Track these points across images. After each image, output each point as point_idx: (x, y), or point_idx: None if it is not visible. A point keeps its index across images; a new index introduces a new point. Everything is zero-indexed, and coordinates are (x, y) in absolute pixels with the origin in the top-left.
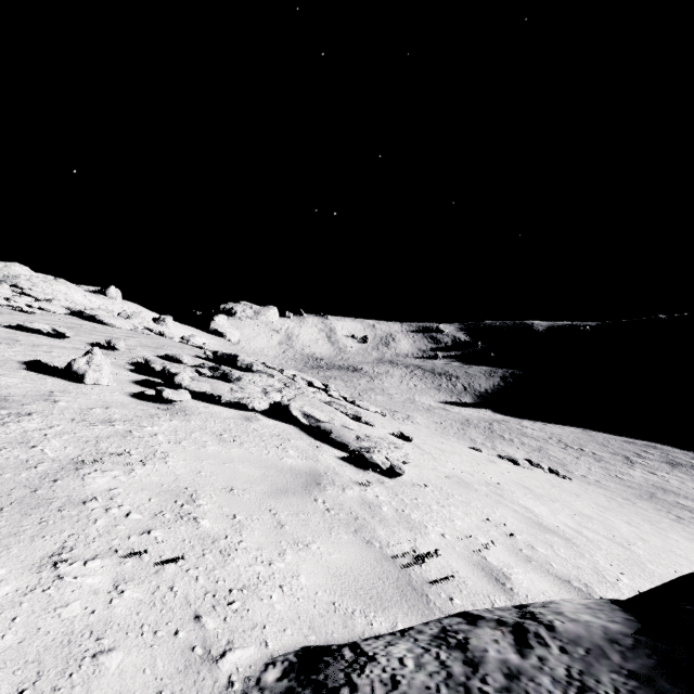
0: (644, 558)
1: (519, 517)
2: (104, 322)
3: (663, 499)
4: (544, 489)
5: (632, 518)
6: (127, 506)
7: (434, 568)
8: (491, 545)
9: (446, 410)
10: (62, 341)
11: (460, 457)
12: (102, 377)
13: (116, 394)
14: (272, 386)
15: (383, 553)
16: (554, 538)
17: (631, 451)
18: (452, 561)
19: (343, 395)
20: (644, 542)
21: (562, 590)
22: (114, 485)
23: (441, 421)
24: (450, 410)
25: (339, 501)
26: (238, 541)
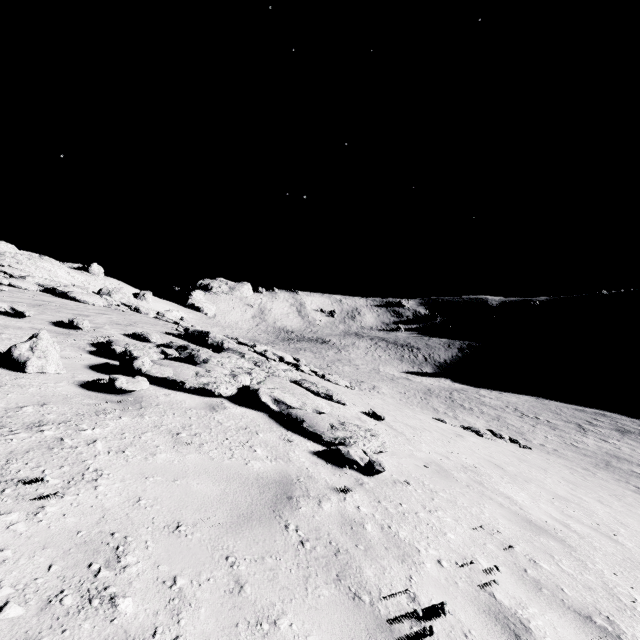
0: (636, 554)
1: (508, 515)
2: (77, 299)
3: (618, 467)
4: (514, 466)
5: (601, 494)
6: (5, 590)
7: (441, 632)
8: (494, 570)
9: (408, 380)
10: (21, 320)
11: (430, 434)
12: (48, 365)
13: (62, 384)
14: (241, 368)
15: (375, 615)
16: (550, 542)
17: (583, 419)
18: (459, 610)
19: (313, 369)
20: (625, 528)
21: (589, 637)
22: (1, 543)
23: (405, 391)
24: (412, 380)
25: (315, 524)
26: (171, 638)
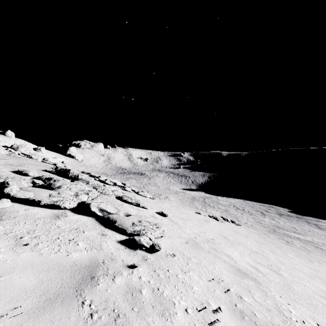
0: (289, 280)
1: (228, 267)
2: None
3: (278, 232)
4: (233, 236)
5: (272, 247)
6: None
7: None
8: (218, 308)
9: (184, 193)
10: None
11: (192, 222)
12: None
13: None
14: (83, 190)
15: None
16: (249, 281)
17: (263, 209)
18: None
19: (133, 189)
20: (283, 265)
21: None
22: None
23: (182, 198)
24: (186, 193)
25: (106, 296)
26: None
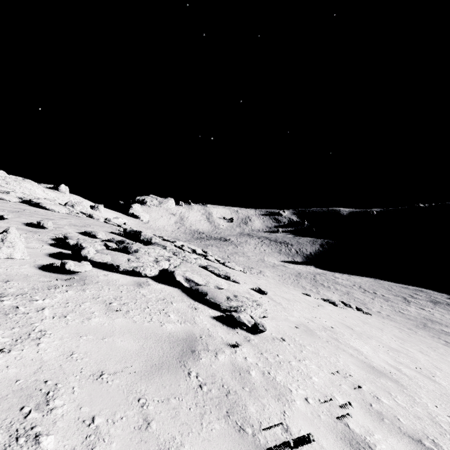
0: (449, 390)
1: (357, 362)
2: (46, 208)
3: (432, 327)
4: (360, 327)
5: (421, 347)
6: None
7: None
8: (348, 405)
9: (285, 266)
10: (1, 221)
11: (300, 304)
12: (15, 252)
13: (25, 266)
14: (162, 256)
15: (256, 445)
16: (388, 382)
17: (407, 294)
18: (322, 438)
19: (217, 258)
20: (440, 371)
21: None
22: None
23: (282, 274)
24: (288, 266)
25: (212, 371)
26: None
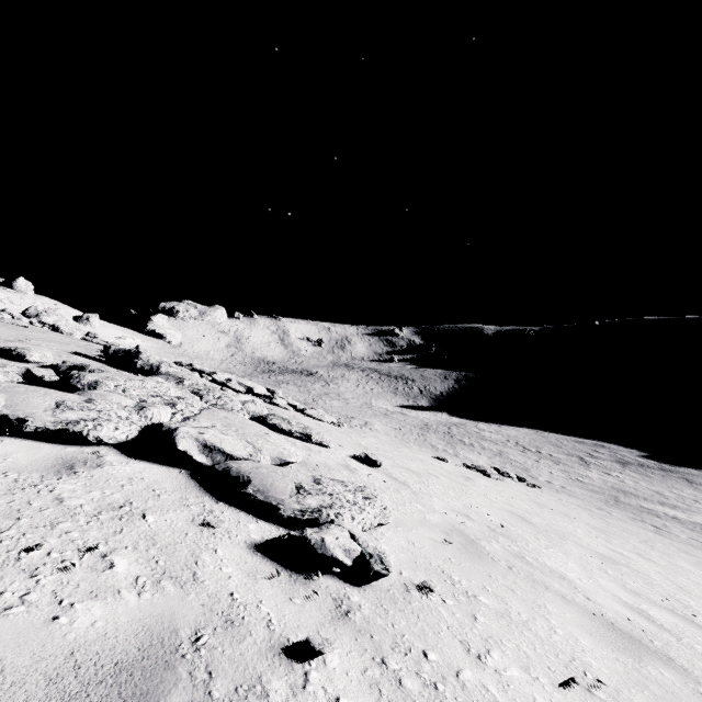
0: None
1: (583, 620)
2: None
3: (627, 503)
4: (539, 515)
5: (634, 543)
6: None
7: None
8: None
9: (404, 414)
10: None
11: (438, 480)
12: None
13: None
14: (160, 396)
15: None
16: (662, 672)
17: (583, 451)
18: None
19: (292, 402)
20: (690, 596)
21: None
22: None
23: (400, 426)
24: (408, 414)
25: None
26: None
